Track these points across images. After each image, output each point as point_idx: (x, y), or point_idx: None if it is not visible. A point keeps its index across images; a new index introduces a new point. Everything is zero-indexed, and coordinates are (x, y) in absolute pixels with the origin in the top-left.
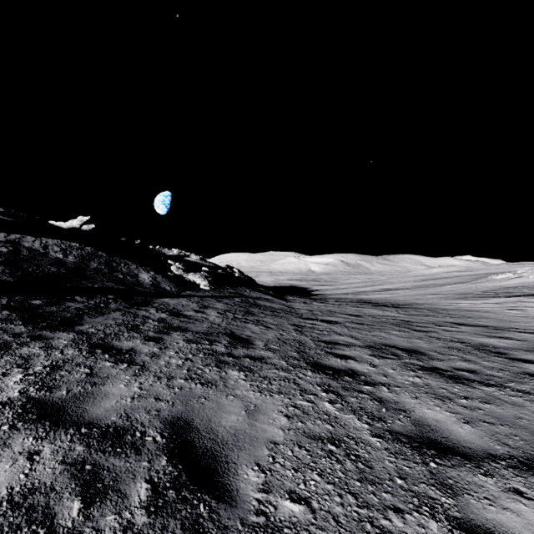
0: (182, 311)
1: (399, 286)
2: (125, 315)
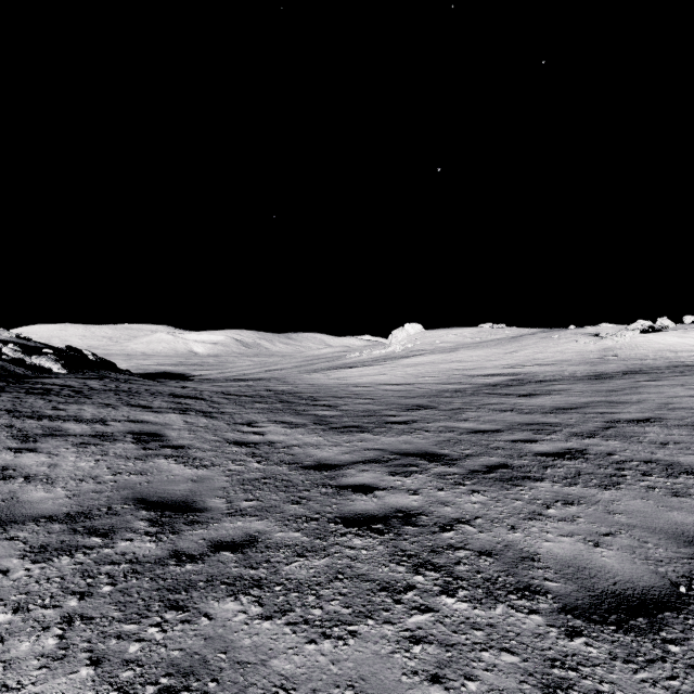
0: (68, 385)
1: (283, 367)
2: (24, 387)
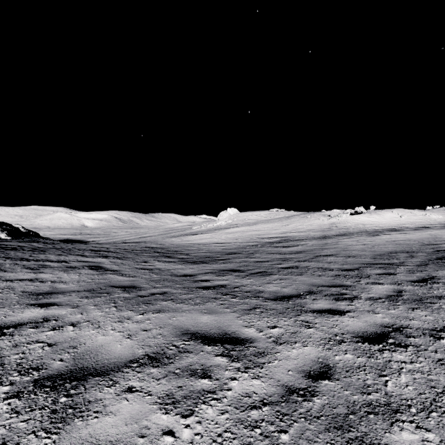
0: (21, 245)
1: (151, 235)
2: None
